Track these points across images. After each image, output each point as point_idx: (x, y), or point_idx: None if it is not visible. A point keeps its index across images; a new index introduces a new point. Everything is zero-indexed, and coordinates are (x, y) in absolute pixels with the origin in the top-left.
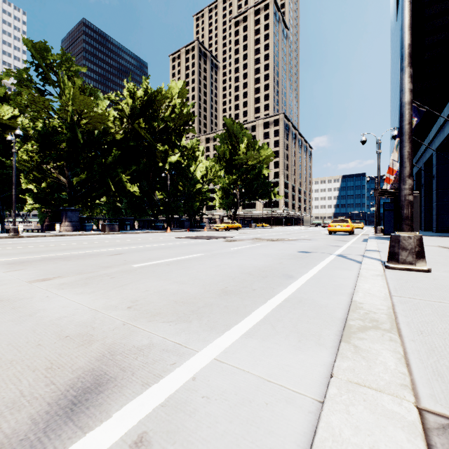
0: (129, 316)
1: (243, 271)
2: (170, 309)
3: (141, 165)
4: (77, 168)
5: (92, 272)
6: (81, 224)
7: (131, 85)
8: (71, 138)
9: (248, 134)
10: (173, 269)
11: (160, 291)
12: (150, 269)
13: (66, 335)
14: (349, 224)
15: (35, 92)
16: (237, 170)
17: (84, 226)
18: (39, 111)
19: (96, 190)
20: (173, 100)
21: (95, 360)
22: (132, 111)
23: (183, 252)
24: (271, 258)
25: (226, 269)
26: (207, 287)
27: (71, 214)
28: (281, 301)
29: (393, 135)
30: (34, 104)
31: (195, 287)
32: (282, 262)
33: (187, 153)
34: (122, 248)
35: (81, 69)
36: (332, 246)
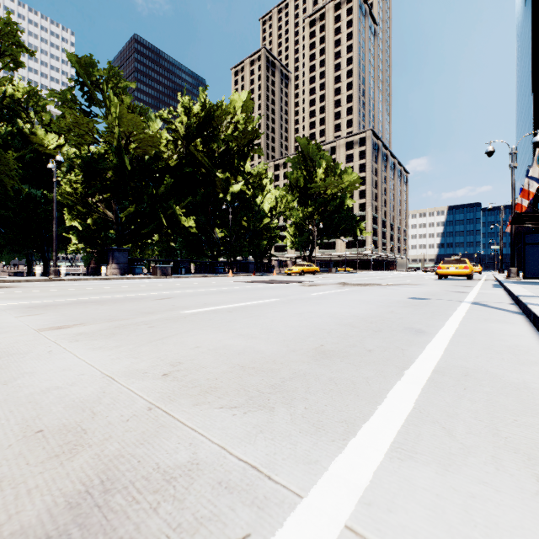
0: (162, 392)
1: (341, 322)
2: (233, 380)
3: (198, 196)
4: (126, 202)
5: (126, 319)
6: (129, 266)
7: (186, 100)
8: (118, 165)
9: (326, 156)
10: (237, 317)
11: (217, 348)
12: (205, 317)
13: (38, 428)
14: (467, 265)
15: (79, 115)
16: (313, 201)
17: (133, 269)
18: (83, 135)
19: (146, 226)
20: (236, 116)
21: (62, 507)
22: (187, 131)
23: (249, 297)
24: (375, 305)
25: (313, 319)
26: (291, 345)
27: (119, 254)
28: (430, 372)
29: (535, 141)
30: (78, 127)
31: (271, 343)
32: (393, 310)
33: (253, 181)
34: (172, 292)
35: (130, 84)
36: (454, 292)
